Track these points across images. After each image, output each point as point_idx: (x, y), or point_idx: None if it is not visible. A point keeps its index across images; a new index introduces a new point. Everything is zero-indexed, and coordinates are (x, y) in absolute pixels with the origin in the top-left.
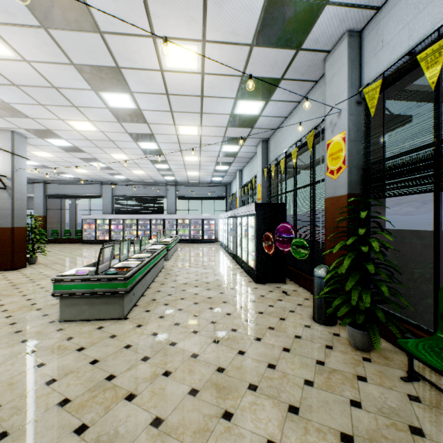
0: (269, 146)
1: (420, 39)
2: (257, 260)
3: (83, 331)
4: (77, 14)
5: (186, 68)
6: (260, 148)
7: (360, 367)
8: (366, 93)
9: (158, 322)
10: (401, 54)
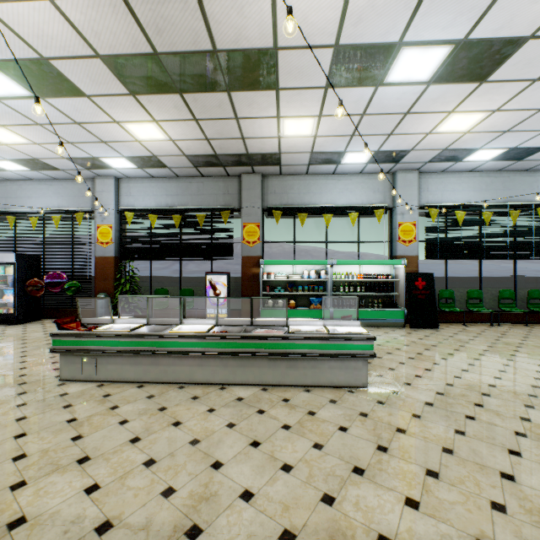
0: None
1: (148, 207)
2: (18, 304)
3: None
4: None
5: None
6: None
7: None
8: (127, 214)
9: (6, 347)
10: (140, 205)
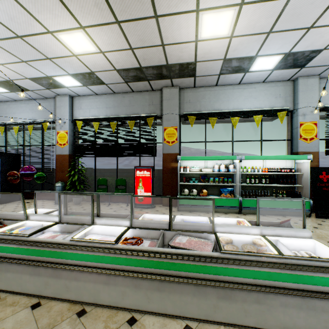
0: None
1: (93, 117)
2: (1, 189)
3: None
4: None
5: None
6: None
7: (81, 206)
8: (77, 122)
9: None
10: (87, 116)
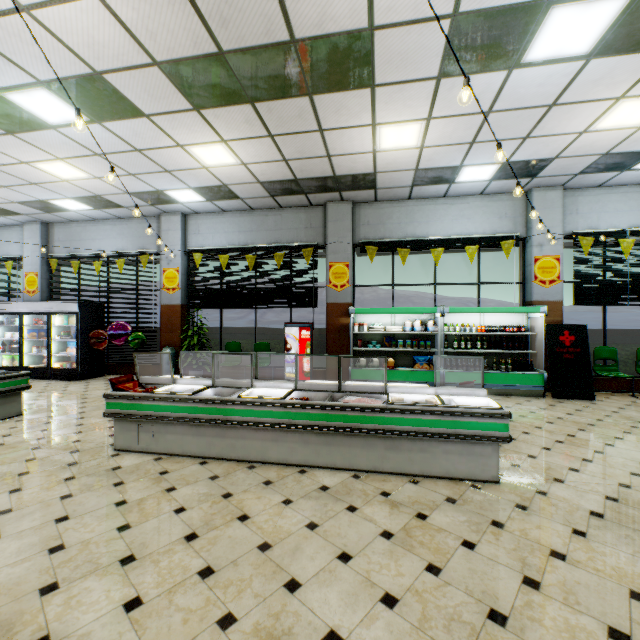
0: (54, 232)
1: (219, 247)
2: (81, 358)
3: (9, 425)
4: (10, 124)
5: (56, 173)
6: (37, 230)
7: None
8: (195, 255)
9: (65, 406)
10: (209, 244)
